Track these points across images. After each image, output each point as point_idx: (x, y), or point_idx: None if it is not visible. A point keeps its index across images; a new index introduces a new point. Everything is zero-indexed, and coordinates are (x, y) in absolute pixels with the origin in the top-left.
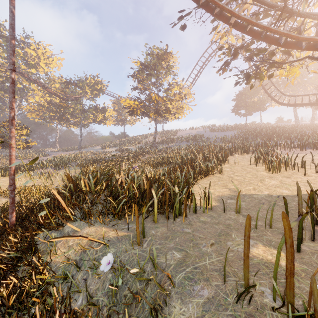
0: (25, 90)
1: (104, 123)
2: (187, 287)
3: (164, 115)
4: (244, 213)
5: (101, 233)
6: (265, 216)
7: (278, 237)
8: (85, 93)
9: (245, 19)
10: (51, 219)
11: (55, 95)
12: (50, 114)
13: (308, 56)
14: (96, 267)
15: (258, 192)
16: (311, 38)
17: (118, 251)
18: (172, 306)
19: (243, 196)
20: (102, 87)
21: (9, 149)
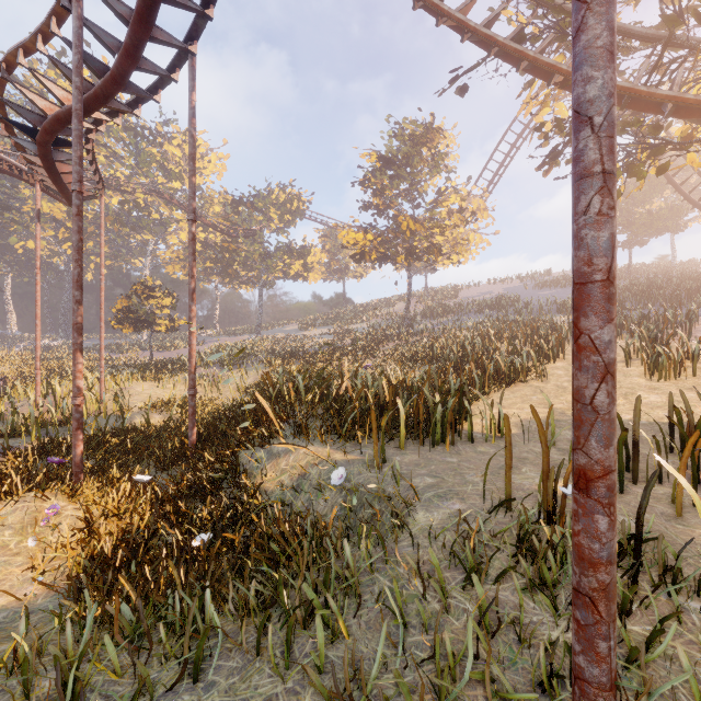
0: (164, 222)
1: (303, 279)
2: (435, 503)
3: (428, 258)
4: (563, 446)
5: (324, 454)
6: None
7: None
8: (268, 221)
9: None
10: (255, 434)
11: (215, 228)
12: (207, 264)
13: None
14: (321, 493)
15: None
16: None
17: (349, 474)
18: (415, 515)
19: None
20: (301, 205)
21: (189, 336)
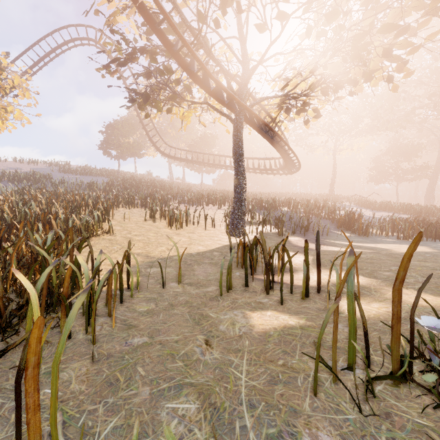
0: None
1: None
2: None
3: None
4: (186, 281)
5: None
6: (208, 278)
7: (248, 296)
8: None
9: (162, 8)
10: None
11: None
12: None
13: (208, 103)
14: None
15: (175, 252)
16: (220, 82)
17: None
18: None
19: (163, 260)
20: None
21: None
